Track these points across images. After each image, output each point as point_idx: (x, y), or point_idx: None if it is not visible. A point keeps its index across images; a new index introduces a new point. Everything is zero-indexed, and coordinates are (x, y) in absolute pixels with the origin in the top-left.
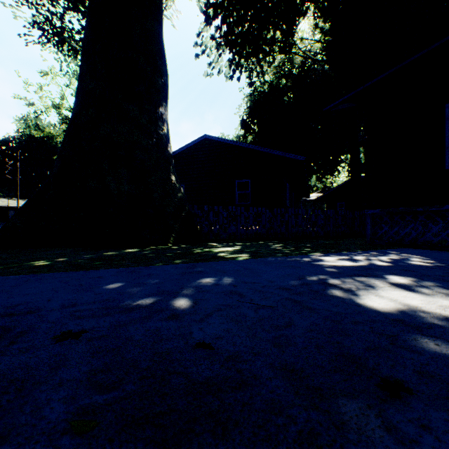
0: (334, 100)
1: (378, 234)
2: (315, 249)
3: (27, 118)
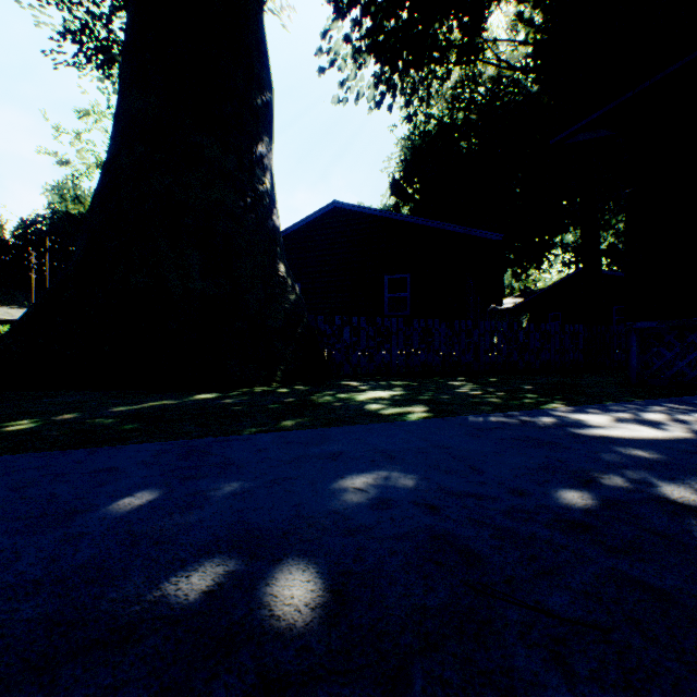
0: (572, 123)
1: (653, 367)
2: (545, 395)
3: (62, 186)
